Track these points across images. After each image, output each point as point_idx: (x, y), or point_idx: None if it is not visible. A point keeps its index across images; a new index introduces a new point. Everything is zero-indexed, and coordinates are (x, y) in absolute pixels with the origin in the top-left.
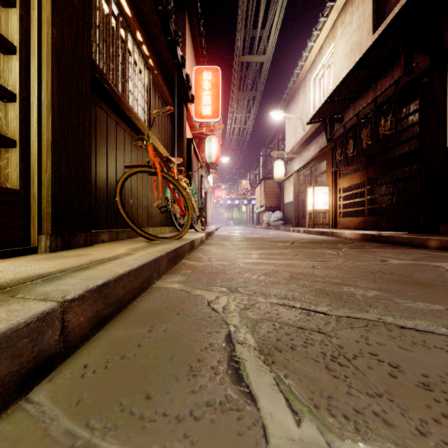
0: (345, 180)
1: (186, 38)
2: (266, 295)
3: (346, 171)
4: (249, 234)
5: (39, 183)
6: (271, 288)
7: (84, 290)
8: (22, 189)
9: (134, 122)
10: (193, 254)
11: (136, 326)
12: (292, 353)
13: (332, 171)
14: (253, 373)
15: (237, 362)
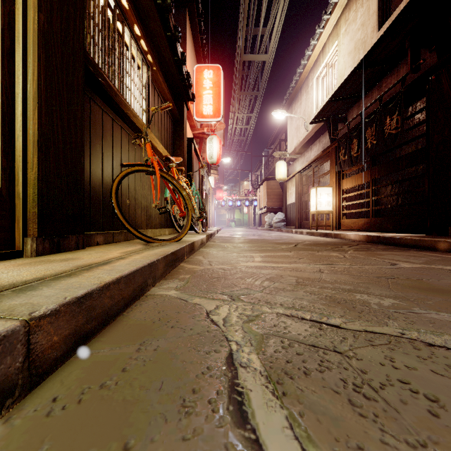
0: (349, 181)
1: (187, 35)
2: (271, 303)
3: (350, 171)
4: (251, 236)
5: (24, 181)
6: (276, 295)
7: (59, 304)
8: (5, 187)
9: (132, 120)
10: (193, 257)
11: (123, 343)
12: (306, 381)
13: (335, 172)
14: (260, 410)
15: (240, 394)
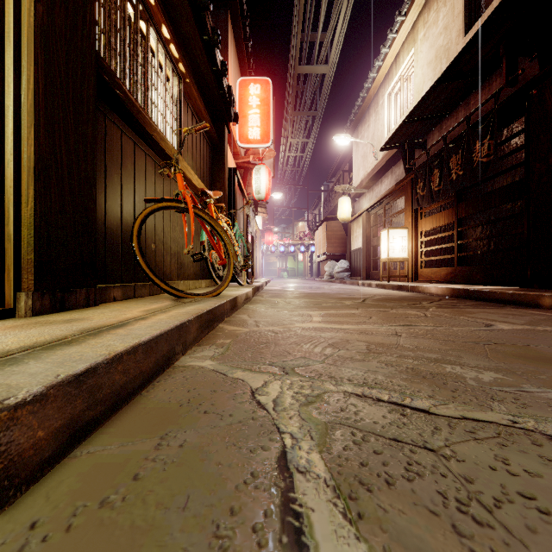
0: (428, 221)
1: (228, 42)
2: (336, 378)
3: (430, 209)
4: (308, 289)
5: (17, 218)
6: (342, 367)
7: (46, 385)
8: None
9: (159, 143)
10: (235, 316)
11: (137, 436)
12: (390, 495)
13: (411, 210)
14: (327, 542)
15: (298, 516)
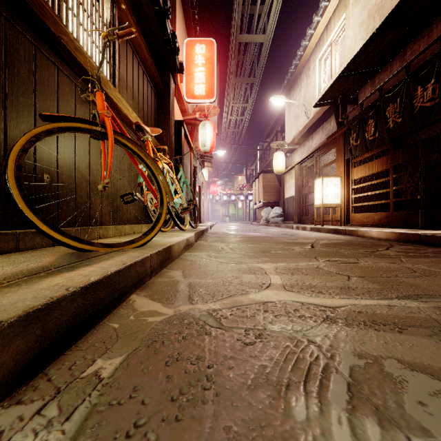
0: (361, 170)
1: (176, 5)
2: None
3: (360, 159)
4: (249, 232)
5: None
6: None
7: None
8: None
9: (73, 54)
10: (165, 273)
11: None
12: None
13: (343, 160)
14: None
15: None
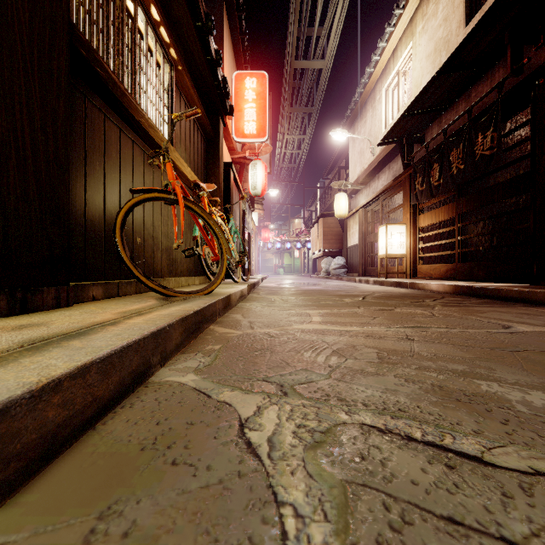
0: (427, 217)
1: (224, 34)
2: (348, 402)
3: (428, 205)
4: (304, 286)
5: None
6: (353, 383)
7: None
8: None
9: (147, 131)
10: (228, 315)
11: (65, 512)
12: None
13: (410, 205)
14: None
15: None
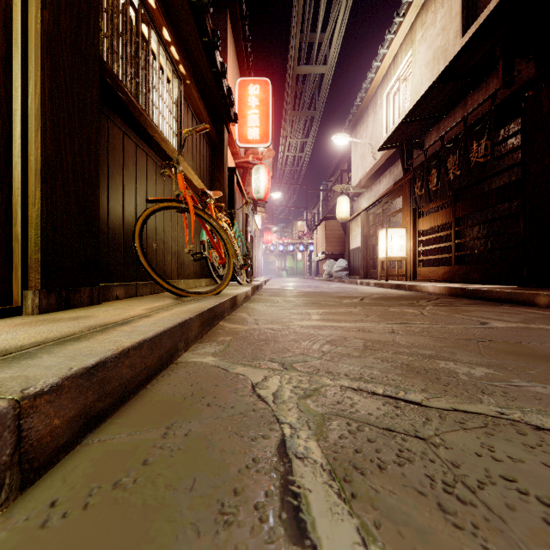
0: (426, 221)
1: (228, 42)
2: (333, 373)
3: (428, 209)
4: (306, 288)
5: (24, 219)
6: (339, 363)
7: (61, 377)
8: None
9: (160, 145)
10: (235, 314)
11: (145, 426)
12: (382, 477)
13: (409, 209)
14: (323, 518)
15: (296, 496)
